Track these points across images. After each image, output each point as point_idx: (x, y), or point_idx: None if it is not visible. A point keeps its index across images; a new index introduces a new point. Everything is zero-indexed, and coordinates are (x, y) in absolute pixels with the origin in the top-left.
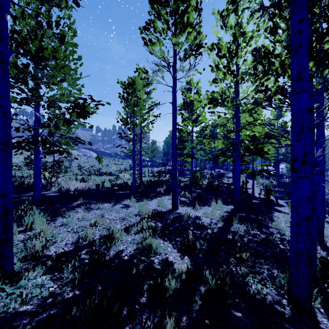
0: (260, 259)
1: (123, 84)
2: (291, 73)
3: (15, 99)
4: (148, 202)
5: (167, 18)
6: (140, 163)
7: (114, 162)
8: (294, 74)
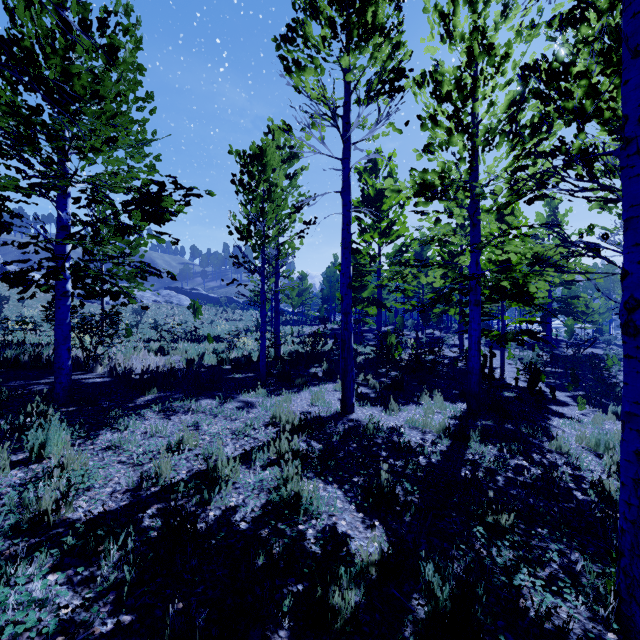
0: (538, 527)
1: (240, 156)
2: (626, 105)
3: (16, 183)
4: (292, 397)
5: (332, 16)
6: (276, 316)
7: (225, 316)
8: (634, 106)
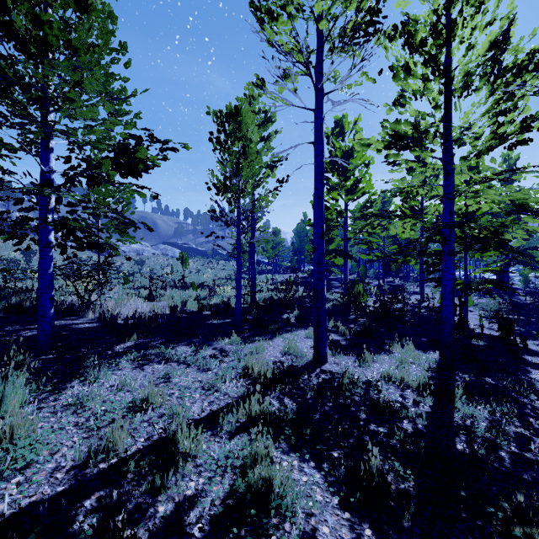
0: None
1: (217, 116)
2: None
3: (0, 138)
4: (265, 345)
5: None
6: (252, 266)
7: (211, 266)
8: None
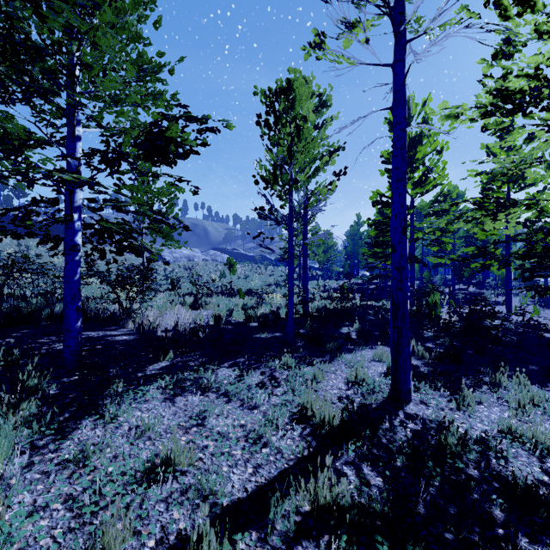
0: None
1: (266, 95)
2: None
3: (23, 127)
4: (324, 369)
5: None
6: (304, 272)
7: (259, 272)
8: None
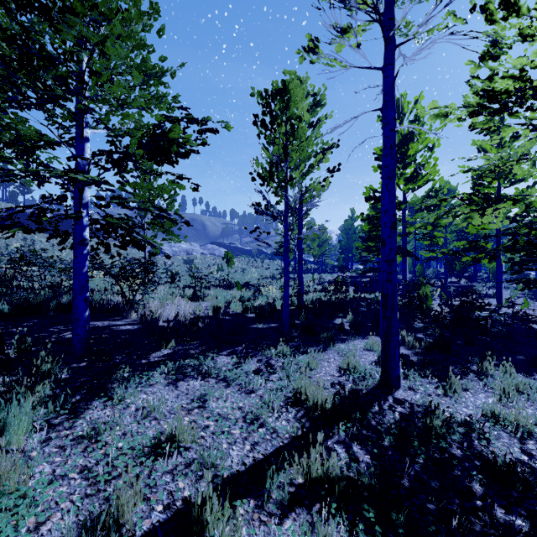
0: None
1: (262, 96)
2: None
3: (35, 129)
4: (318, 358)
5: None
6: (299, 265)
7: (255, 265)
8: None
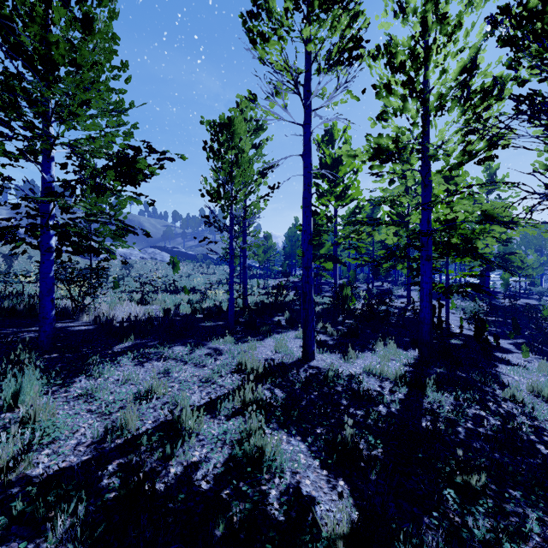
0: (509, 488)
1: (211, 125)
2: None
3: (3, 148)
4: (257, 344)
5: None
6: (244, 271)
7: (201, 270)
8: None
